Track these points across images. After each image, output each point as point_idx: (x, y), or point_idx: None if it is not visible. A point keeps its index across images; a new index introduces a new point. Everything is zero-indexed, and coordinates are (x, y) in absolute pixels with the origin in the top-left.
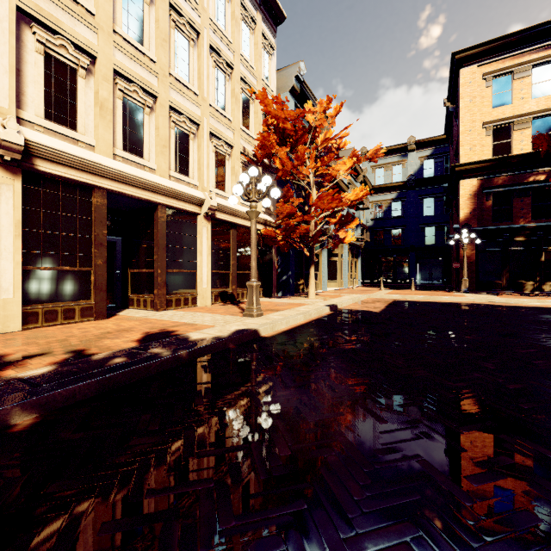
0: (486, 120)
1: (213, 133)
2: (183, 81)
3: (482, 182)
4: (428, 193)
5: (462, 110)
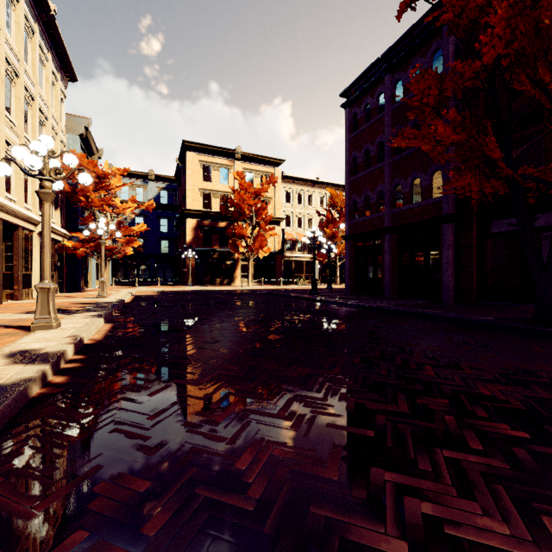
0: (200, 187)
1: None
2: (27, 136)
3: (198, 222)
4: (163, 215)
5: (188, 177)
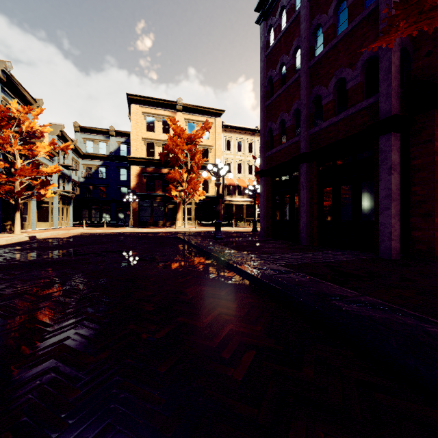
0: (144, 137)
1: None
2: None
3: (142, 169)
4: (123, 166)
5: (132, 127)
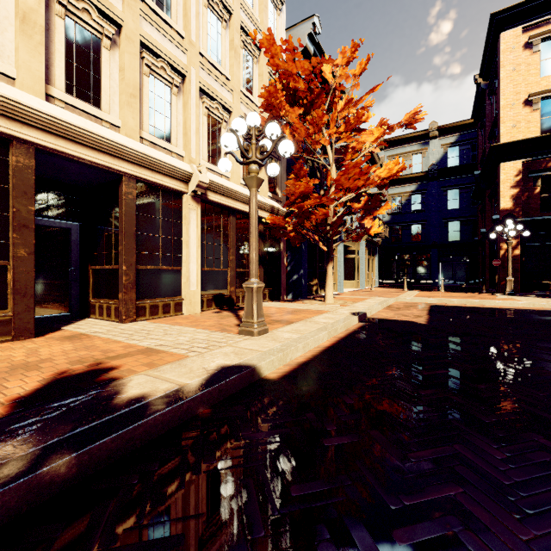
0: (533, 92)
1: (205, 89)
2: (162, 14)
3: (528, 165)
4: (452, 184)
5: (503, 81)
